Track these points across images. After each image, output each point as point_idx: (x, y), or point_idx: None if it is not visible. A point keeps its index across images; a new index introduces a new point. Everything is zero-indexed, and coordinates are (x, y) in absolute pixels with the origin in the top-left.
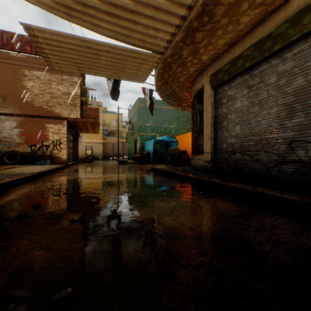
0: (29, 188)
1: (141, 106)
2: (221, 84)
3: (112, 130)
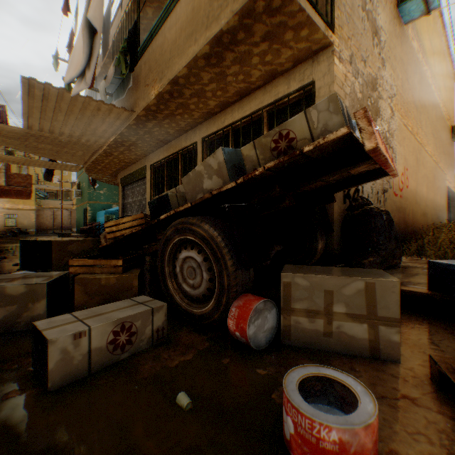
0: None
1: None
2: (126, 186)
3: (54, 190)
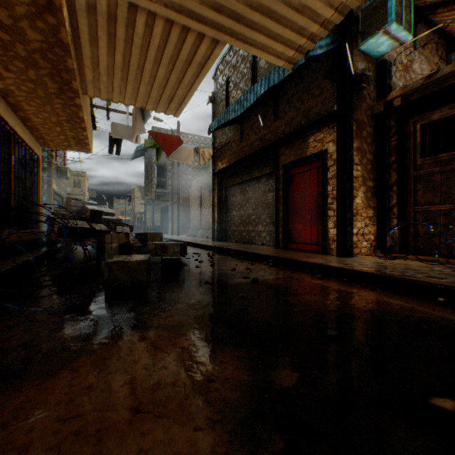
0: None
1: None
2: None
3: None
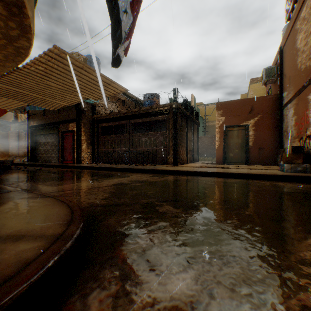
0: (110, 172)
1: None
2: None
3: None
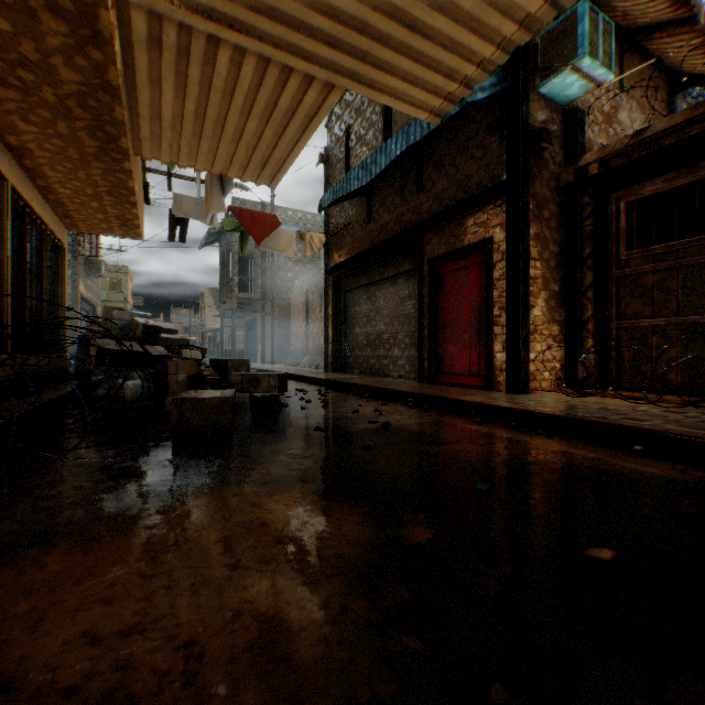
0: None
1: None
2: None
3: None
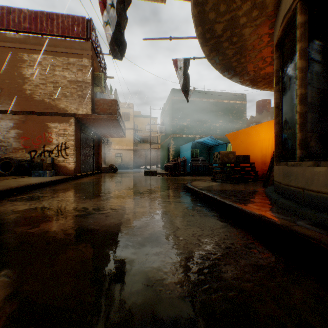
0: None
1: (175, 100)
2: None
3: (146, 136)
